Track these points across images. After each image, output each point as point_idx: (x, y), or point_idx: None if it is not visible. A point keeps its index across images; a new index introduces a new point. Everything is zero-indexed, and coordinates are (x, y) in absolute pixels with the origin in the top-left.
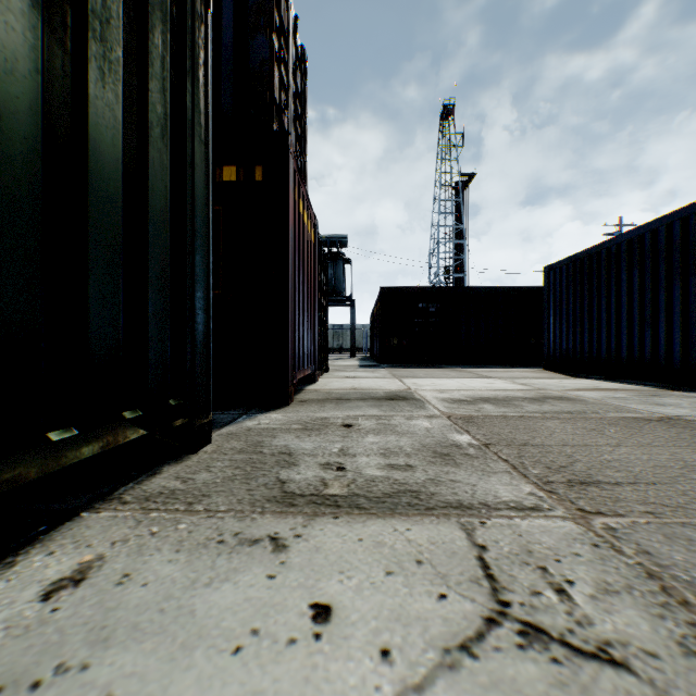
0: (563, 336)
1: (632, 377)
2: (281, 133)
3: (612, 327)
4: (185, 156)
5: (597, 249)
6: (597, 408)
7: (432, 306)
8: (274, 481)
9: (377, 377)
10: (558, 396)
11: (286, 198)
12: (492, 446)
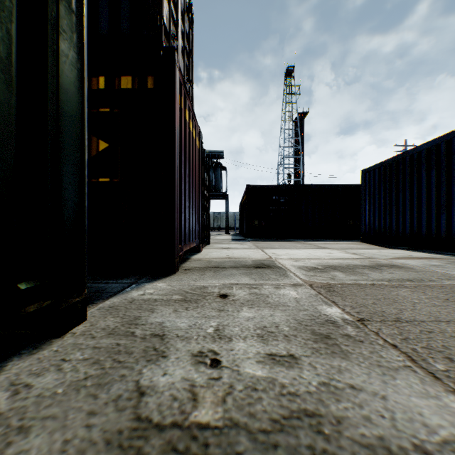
0: (376, 218)
1: (430, 248)
2: (168, 49)
3: (414, 212)
4: (46, 15)
5: (402, 156)
6: (429, 275)
7: (282, 198)
8: (131, 390)
9: (245, 248)
10: (388, 264)
11: (173, 102)
12: (367, 323)
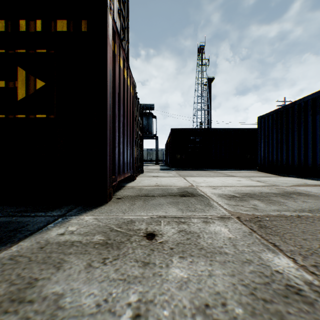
0: (270, 153)
1: (315, 176)
2: None
3: (302, 148)
4: None
5: (291, 105)
6: None
7: (197, 138)
8: None
9: (171, 176)
10: (294, 191)
11: (105, 44)
12: None
